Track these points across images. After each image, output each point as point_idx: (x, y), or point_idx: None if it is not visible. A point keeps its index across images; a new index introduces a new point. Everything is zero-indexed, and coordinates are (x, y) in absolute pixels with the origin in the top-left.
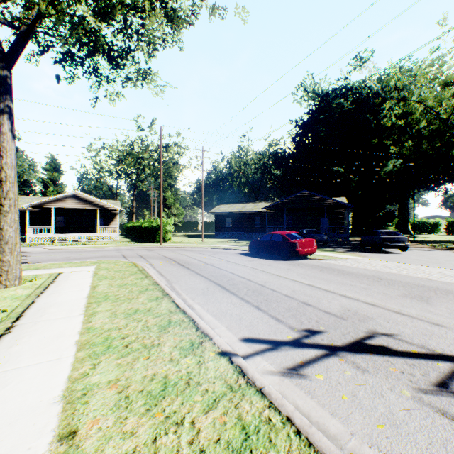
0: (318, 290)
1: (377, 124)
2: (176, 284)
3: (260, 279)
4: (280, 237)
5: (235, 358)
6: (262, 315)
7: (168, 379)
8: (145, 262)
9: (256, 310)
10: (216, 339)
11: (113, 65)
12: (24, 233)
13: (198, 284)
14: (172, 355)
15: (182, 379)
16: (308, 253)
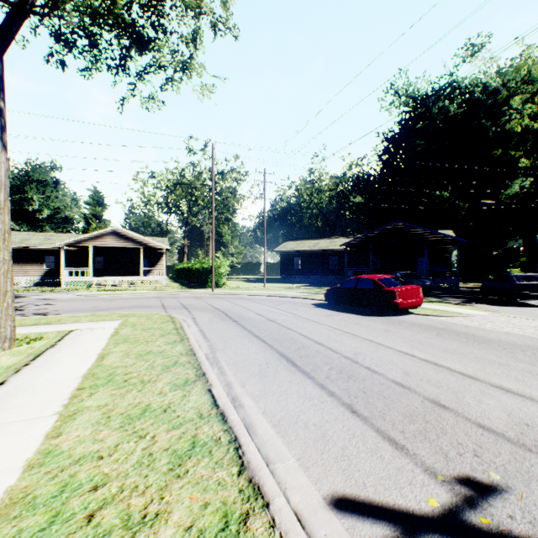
0: (449, 373)
1: (495, 132)
2: (221, 354)
3: (347, 347)
4: (370, 284)
5: None
6: (363, 429)
7: None
8: (188, 315)
9: (349, 415)
10: (278, 507)
11: (139, 47)
12: (60, 276)
13: (254, 355)
14: None
15: None
16: (412, 306)
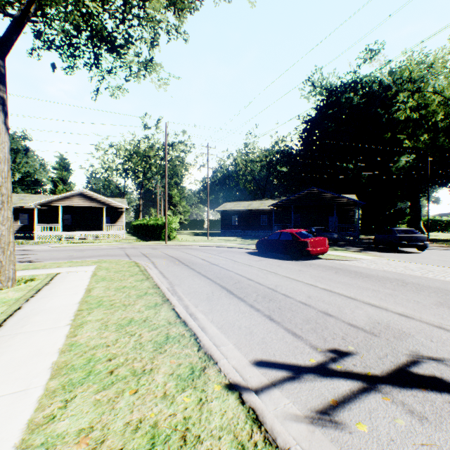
0: (337, 296)
1: (388, 118)
2: (178, 287)
3: (270, 281)
4: (289, 236)
5: (246, 395)
6: (276, 328)
7: (158, 429)
8: (148, 261)
9: (268, 321)
10: (222, 363)
11: (112, 53)
12: (33, 231)
13: (203, 288)
14: (165, 388)
15: (177, 430)
16: (320, 253)
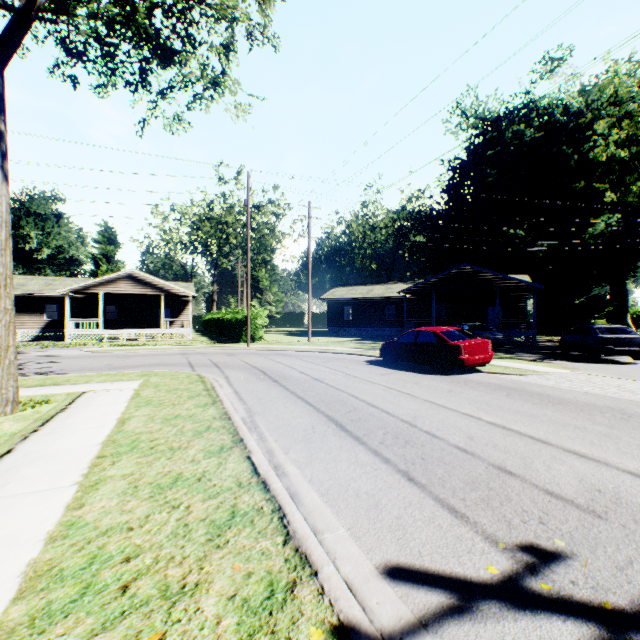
0: (517, 437)
1: (577, 161)
2: (260, 418)
3: (405, 409)
4: (432, 337)
5: None
6: (420, 497)
7: None
8: (219, 374)
9: (406, 483)
10: (327, 575)
11: (163, 61)
12: (64, 329)
13: (298, 419)
14: (217, 633)
15: None
16: (480, 363)
